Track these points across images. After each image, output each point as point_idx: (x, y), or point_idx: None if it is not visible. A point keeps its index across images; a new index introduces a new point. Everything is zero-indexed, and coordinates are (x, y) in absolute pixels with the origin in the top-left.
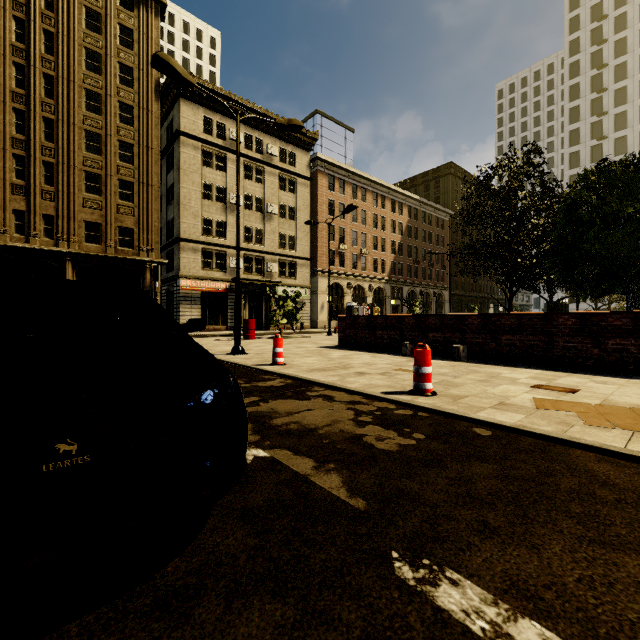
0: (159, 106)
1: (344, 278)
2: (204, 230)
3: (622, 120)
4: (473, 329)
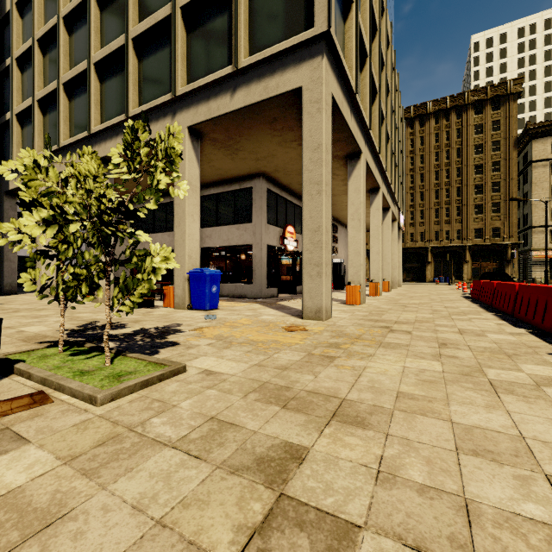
0: (516, 152)
1: None
2: (551, 217)
3: None
4: None
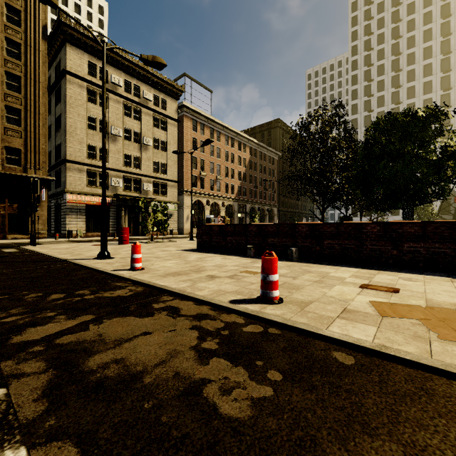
0: (46, 47)
1: (204, 197)
2: (89, 154)
3: (382, 101)
4: (302, 235)
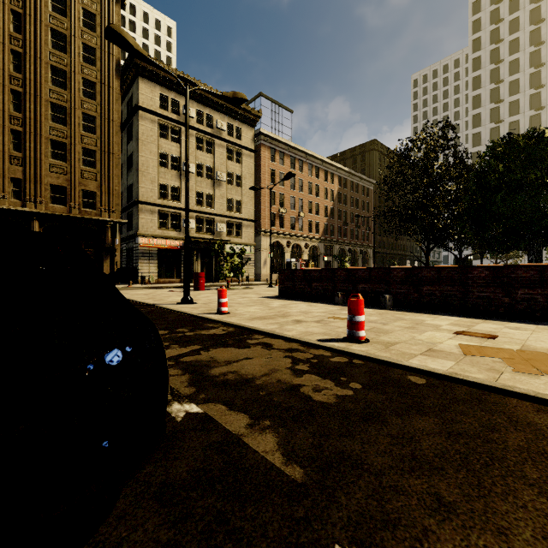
0: (119, 83)
1: (284, 237)
2: (160, 194)
3: (515, 107)
4: (398, 281)
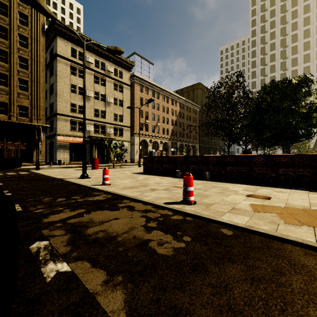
0: (44, 39)
1: (148, 137)
2: (71, 109)
3: (273, 68)
4: (213, 163)
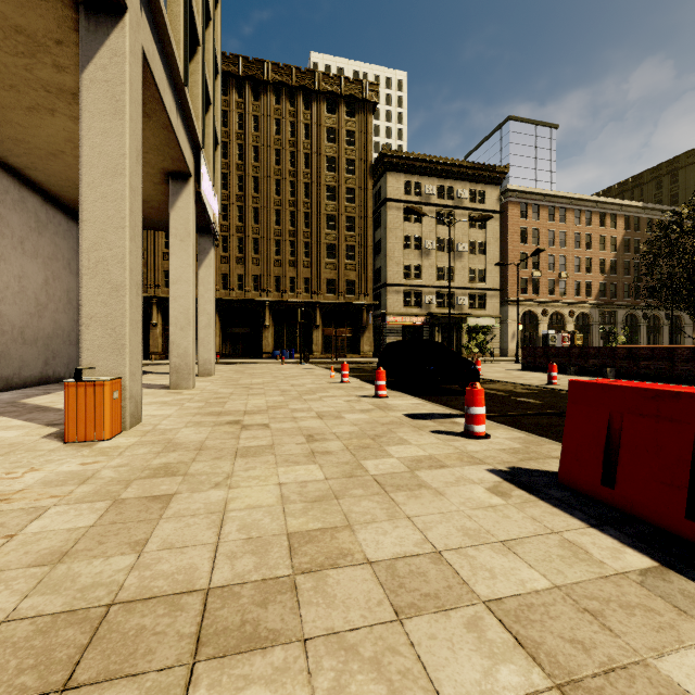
0: (372, 183)
1: (538, 305)
2: (404, 274)
3: None
4: (621, 357)
